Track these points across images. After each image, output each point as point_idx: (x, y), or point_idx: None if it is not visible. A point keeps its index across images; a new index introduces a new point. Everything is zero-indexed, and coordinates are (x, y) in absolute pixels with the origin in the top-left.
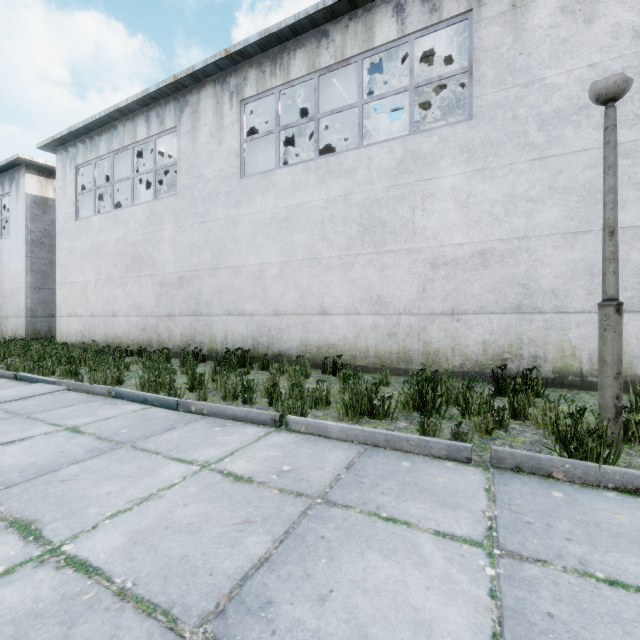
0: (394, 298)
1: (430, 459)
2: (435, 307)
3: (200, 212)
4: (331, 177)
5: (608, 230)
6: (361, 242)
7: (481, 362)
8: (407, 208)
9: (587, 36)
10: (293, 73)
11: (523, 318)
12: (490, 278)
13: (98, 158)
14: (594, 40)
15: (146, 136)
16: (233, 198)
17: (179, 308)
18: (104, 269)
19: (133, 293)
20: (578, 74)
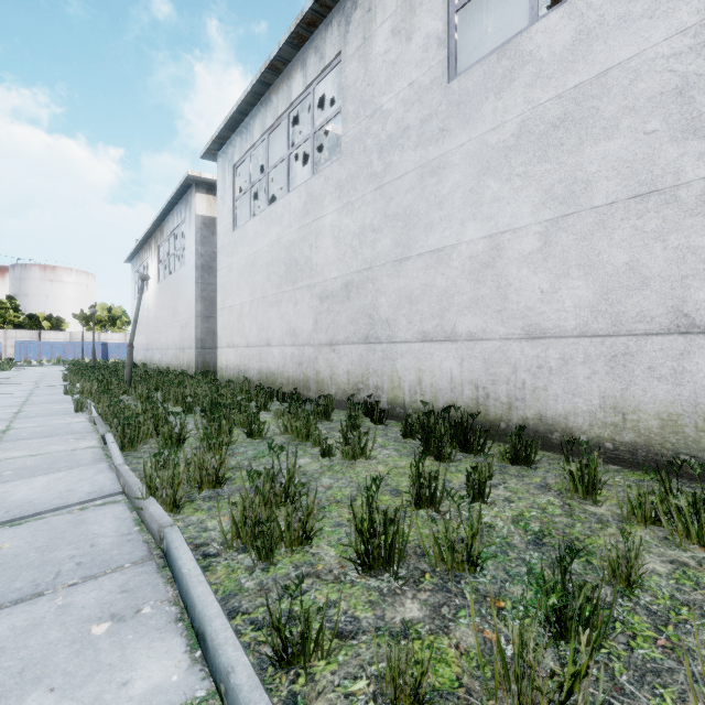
0: None
1: None
2: None
3: (375, 171)
4: None
5: None
6: None
7: None
8: None
9: None
10: None
11: None
12: None
13: (253, 147)
14: None
15: (302, 89)
16: (433, 125)
17: (344, 332)
18: (258, 286)
19: (287, 314)
20: None
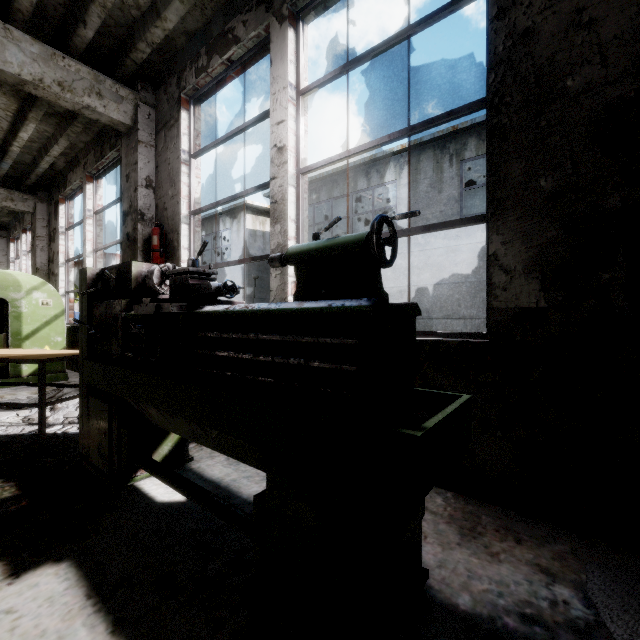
0: None
1: None
2: None
3: (420, 243)
4: None
5: None
6: None
7: None
8: None
9: None
10: None
11: None
12: None
13: (317, 203)
14: None
15: (366, 187)
16: (453, 233)
17: None
18: None
19: None
20: None
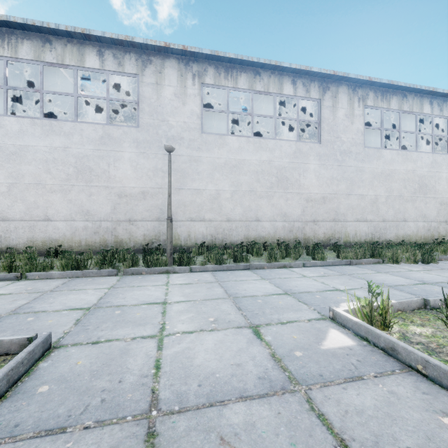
0: (98, 212)
1: (101, 277)
2: (121, 217)
3: None
4: (54, 134)
5: (169, 195)
6: (76, 178)
7: (143, 244)
8: (105, 164)
9: (183, 110)
10: (21, 54)
11: (161, 223)
12: (147, 204)
13: None
14: (185, 112)
15: None
16: None
17: None
18: None
19: None
20: (180, 124)
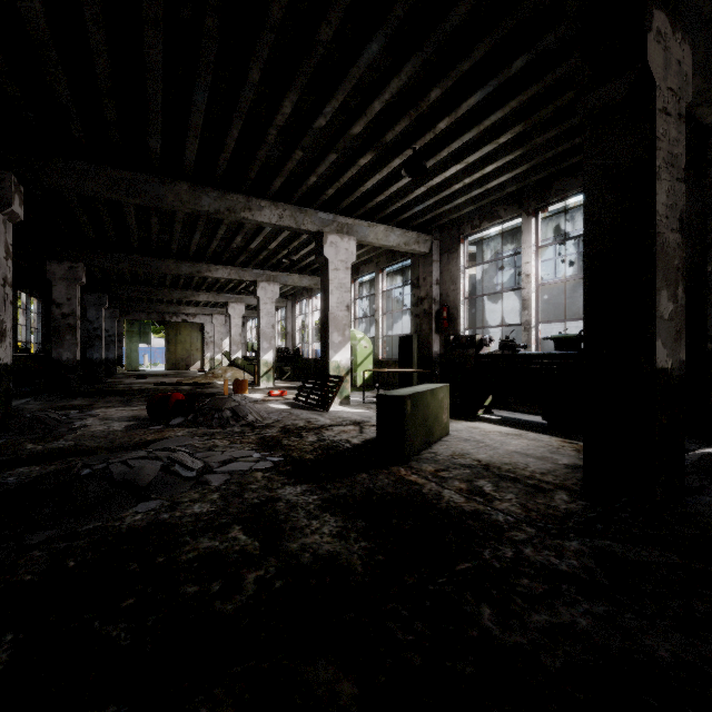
0: None
1: None
2: None
3: None
4: None
5: None
6: None
7: None
8: None
9: None
10: None
11: None
12: None
13: (518, 247)
14: None
15: (570, 230)
16: None
17: None
18: None
19: None
20: None
